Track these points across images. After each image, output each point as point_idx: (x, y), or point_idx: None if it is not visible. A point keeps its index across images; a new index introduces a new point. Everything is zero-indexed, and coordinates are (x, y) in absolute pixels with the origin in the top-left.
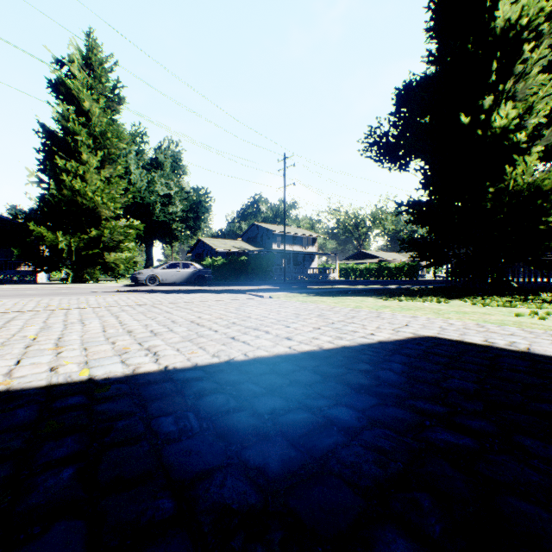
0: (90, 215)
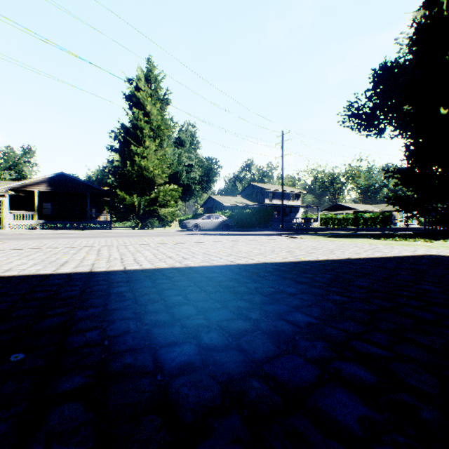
0: (149, 182)
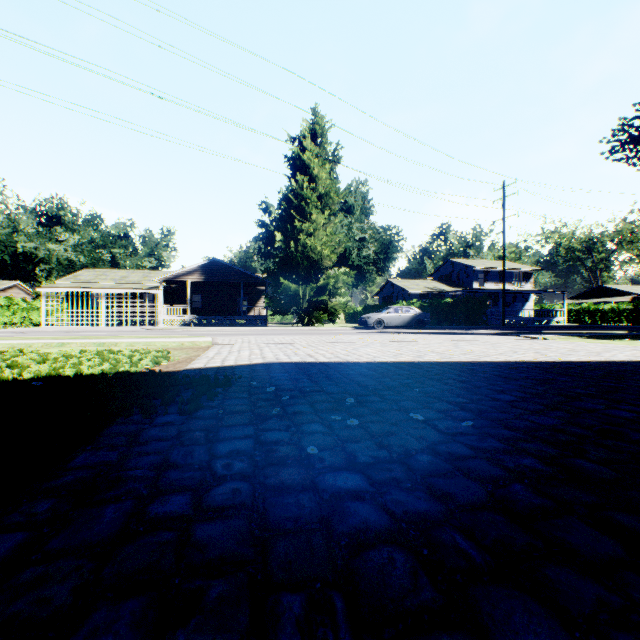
0: (315, 266)
